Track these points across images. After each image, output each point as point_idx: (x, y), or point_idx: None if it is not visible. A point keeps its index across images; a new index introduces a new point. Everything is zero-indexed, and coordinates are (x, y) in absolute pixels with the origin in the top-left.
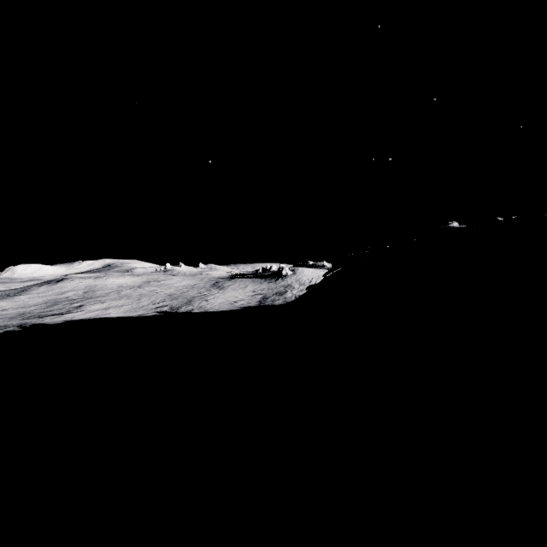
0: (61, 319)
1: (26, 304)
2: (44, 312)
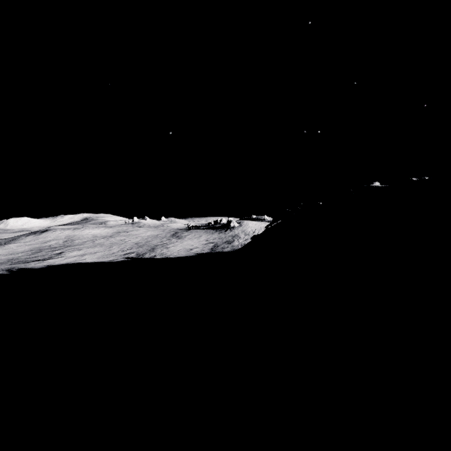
0: (43, 264)
1: (15, 251)
2: (30, 258)
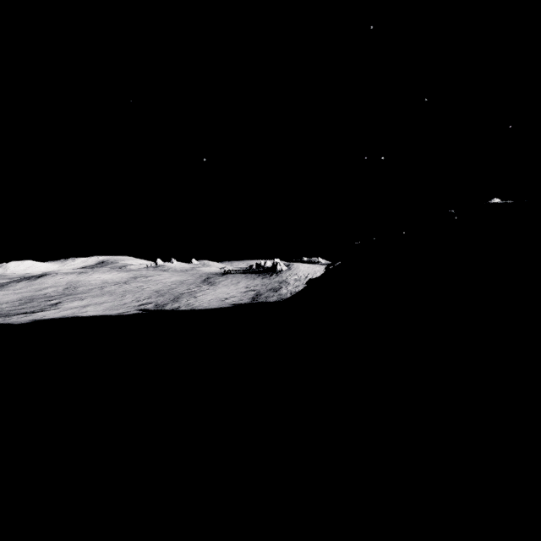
0: (29, 318)
1: None
2: (15, 310)
